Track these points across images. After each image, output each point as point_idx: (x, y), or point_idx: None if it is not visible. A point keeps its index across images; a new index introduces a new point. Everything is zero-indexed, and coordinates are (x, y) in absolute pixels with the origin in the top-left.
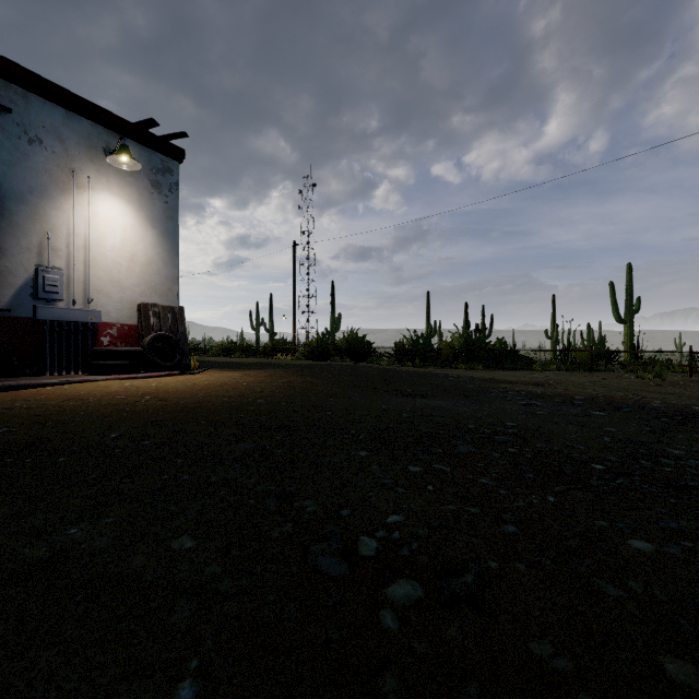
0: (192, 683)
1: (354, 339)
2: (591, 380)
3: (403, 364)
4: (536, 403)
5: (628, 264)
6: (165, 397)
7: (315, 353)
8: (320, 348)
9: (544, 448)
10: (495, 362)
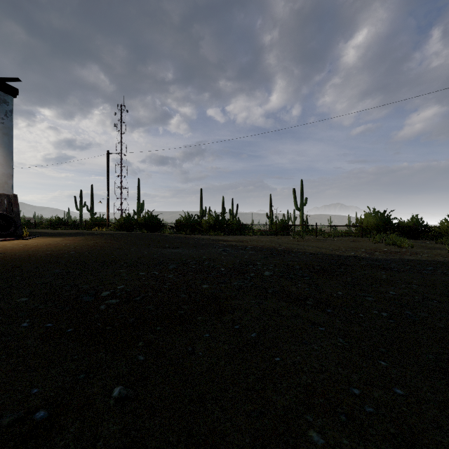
0: (27, 323)
1: (149, 217)
2: (271, 239)
3: (180, 233)
4: (227, 249)
5: (301, 180)
6: (4, 252)
7: (123, 226)
8: (126, 223)
9: (208, 265)
10: (233, 231)
